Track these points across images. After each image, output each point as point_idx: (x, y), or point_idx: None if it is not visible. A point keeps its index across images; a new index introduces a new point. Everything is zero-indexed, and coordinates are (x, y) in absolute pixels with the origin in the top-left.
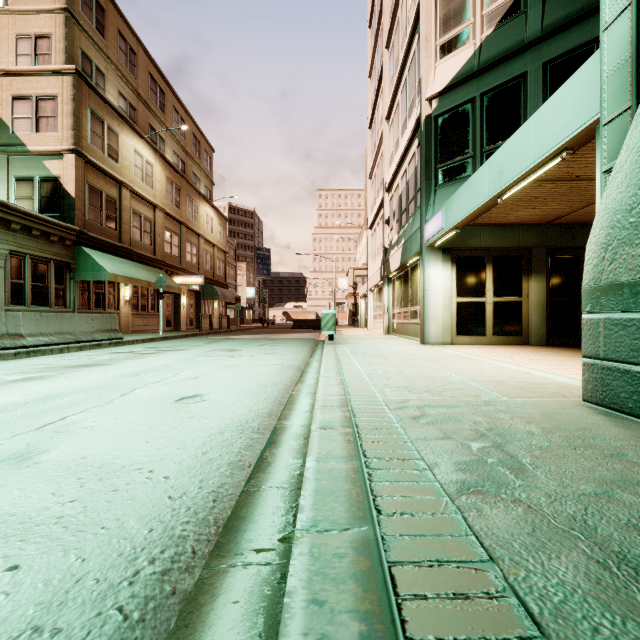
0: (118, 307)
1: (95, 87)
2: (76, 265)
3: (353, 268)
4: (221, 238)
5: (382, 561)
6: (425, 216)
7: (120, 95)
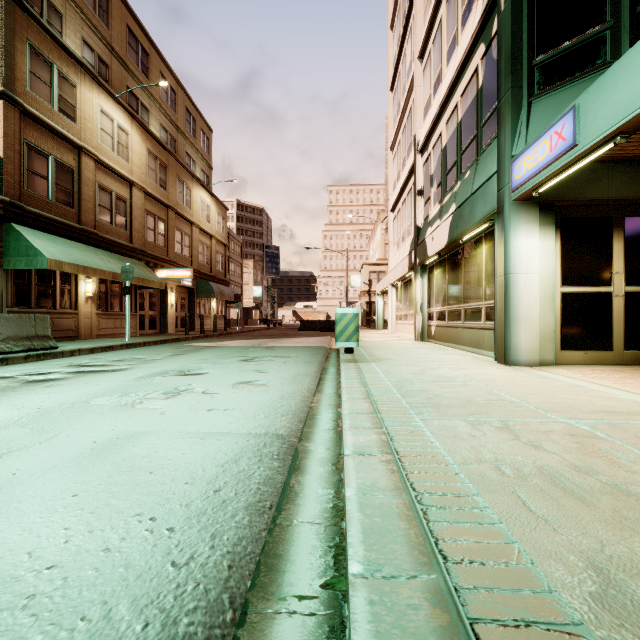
0: (76, 305)
1: (37, 17)
2: (5, 248)
3: (367, 263)
4: (220, 229)
5: None
6: (511, 148)
7: (85, 44)
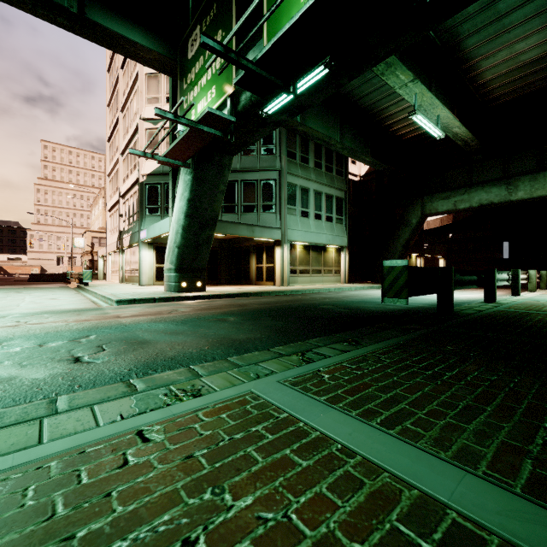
0: None
1: None
2: None
3: (90, 230)
4: None
5: (120, 297)
6: (141, 227)
7: None
